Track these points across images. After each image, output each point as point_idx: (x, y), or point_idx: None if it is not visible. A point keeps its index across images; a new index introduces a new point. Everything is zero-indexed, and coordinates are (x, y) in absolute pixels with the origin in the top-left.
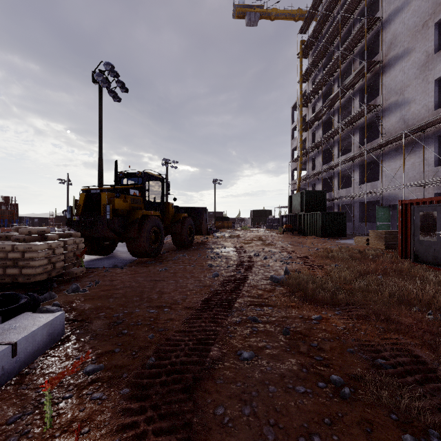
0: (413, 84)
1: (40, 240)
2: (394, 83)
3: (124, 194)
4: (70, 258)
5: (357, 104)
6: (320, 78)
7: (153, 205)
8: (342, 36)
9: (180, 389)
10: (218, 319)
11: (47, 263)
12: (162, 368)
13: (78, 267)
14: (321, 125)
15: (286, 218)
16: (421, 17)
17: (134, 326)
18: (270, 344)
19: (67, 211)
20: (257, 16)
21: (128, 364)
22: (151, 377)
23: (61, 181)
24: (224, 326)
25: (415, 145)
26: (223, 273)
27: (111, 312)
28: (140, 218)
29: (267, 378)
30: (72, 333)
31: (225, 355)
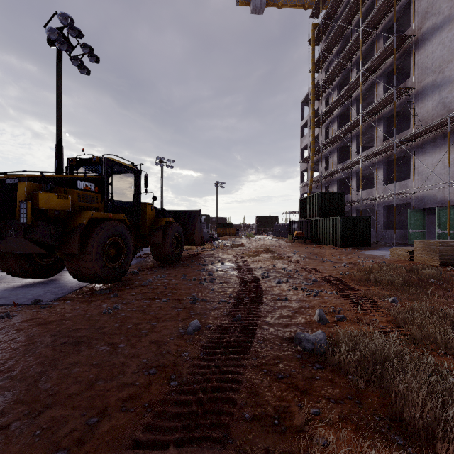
0: None
1: None
2: (430, 60)
3: (65, 187)
4: None
5: (381, 90)
6: (336, 63)
7: (123, 206)
8: (362, 14)
9: None
10: None
11: None
12: None
13: None
14: (336, 118)
15: (297, 224)
16: None
17: None
18: None
19: None
20: (263, 2)
21: None
22: None
23: None
24: None
25: None
26: (210, 321)
27: None
28: (91, 224)
29: None
30: None
31: None
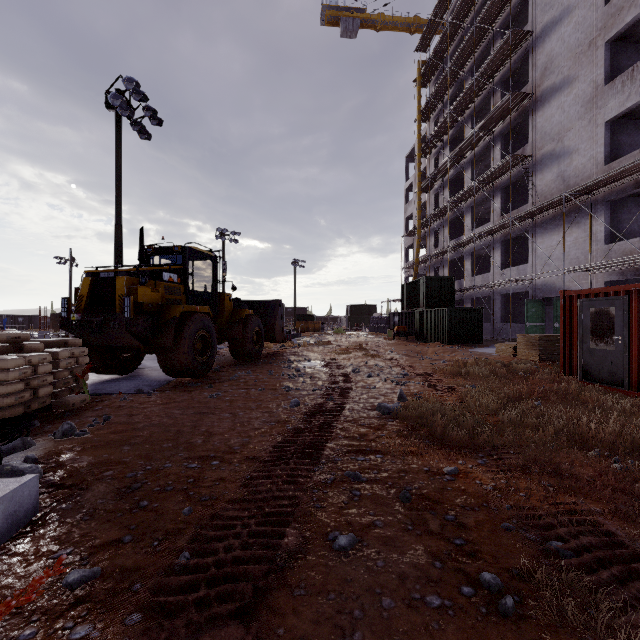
0: (576, 127)
1: (13, 352)
2: (550, 126)
3: (154, 280)
4: (64, 379)
5: (498, 154)
6: (447, 115)
7: (200, 297)
8: (477, 57)
9: (231, 613)
10: (298, 477)
11: (24, 389)
12: (202, 573)
13: (77, 393)
14: (447, 183)
15: (399, 316)
16: (587, 33)
17: (161, 493)
18: (381, 519)
19: (62, 305)
20: (356, 23)
21: (144, 565)
22: (181, 591)
23: (60, 260)
24: (307, 490)
25: (578, 214)
26: (307, 401)
27: (125, 469)
28: (180, 317)
29: (377, 582)
30: (53, 510)
31: (309, 541)
